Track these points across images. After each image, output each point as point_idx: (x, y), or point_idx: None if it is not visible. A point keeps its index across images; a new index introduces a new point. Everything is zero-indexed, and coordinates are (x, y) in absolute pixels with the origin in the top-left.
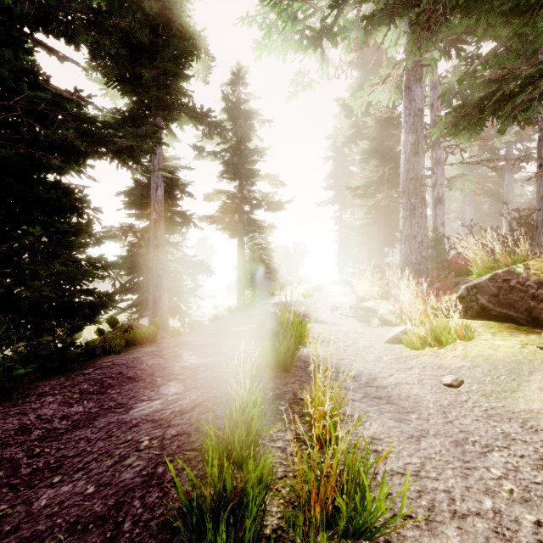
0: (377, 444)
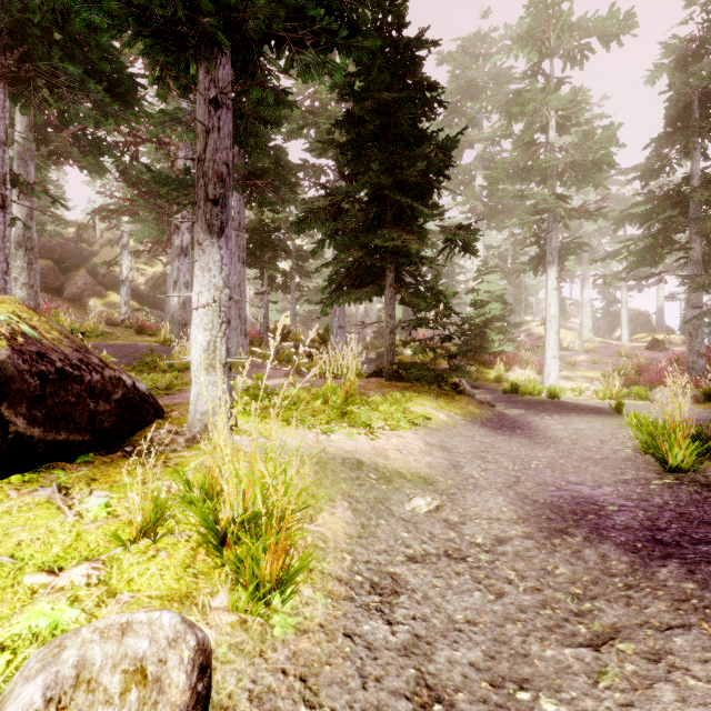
0: (619, 473)
